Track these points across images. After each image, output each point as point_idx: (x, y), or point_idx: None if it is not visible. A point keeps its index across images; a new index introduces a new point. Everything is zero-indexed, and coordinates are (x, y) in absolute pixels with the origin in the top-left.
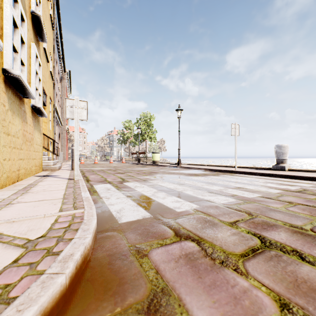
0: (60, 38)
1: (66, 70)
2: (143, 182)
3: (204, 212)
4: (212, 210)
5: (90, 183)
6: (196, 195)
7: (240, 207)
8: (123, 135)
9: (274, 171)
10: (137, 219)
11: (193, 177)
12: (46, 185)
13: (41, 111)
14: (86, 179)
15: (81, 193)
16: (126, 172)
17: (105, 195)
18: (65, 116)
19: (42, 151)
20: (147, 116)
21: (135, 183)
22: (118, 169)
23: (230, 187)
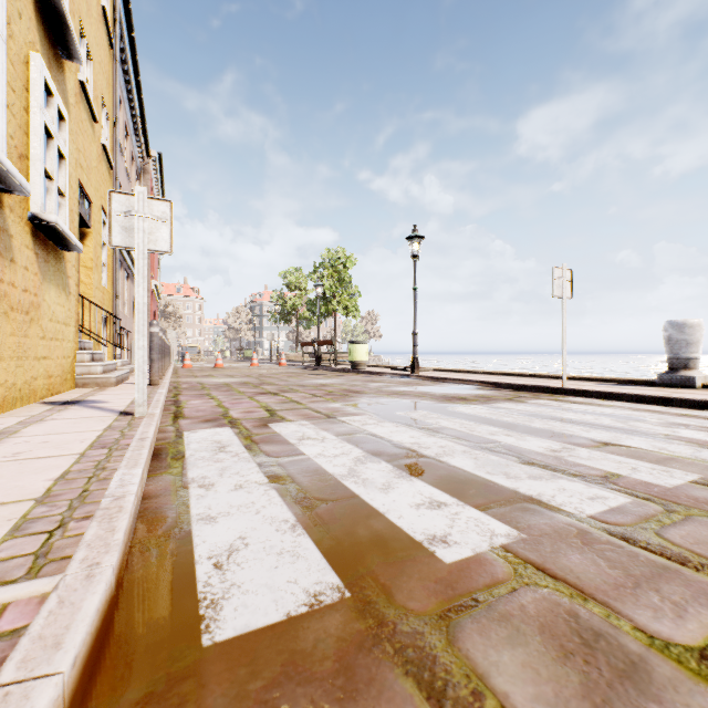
0: (135, 74)
1: (151, 152)
2: (325, 424)
3: (549, 566)
4: (573, 554)
5: (177, 427)
6: (488, 474)
7: (673, 540)
8: (282, 301)
9: (666, 388)
10: (283, 621)
11: (459, 408)
12: (38, 437)
13: (60, 233)
14: (174, 413)
15: (115, 473)
16: (283, 391)
17: (202, 474)
18: (109, 240)
19: (76, 339)
20: (338, 258)
21: (301, 425)
22: (267, 381)
23: (577, 441)
